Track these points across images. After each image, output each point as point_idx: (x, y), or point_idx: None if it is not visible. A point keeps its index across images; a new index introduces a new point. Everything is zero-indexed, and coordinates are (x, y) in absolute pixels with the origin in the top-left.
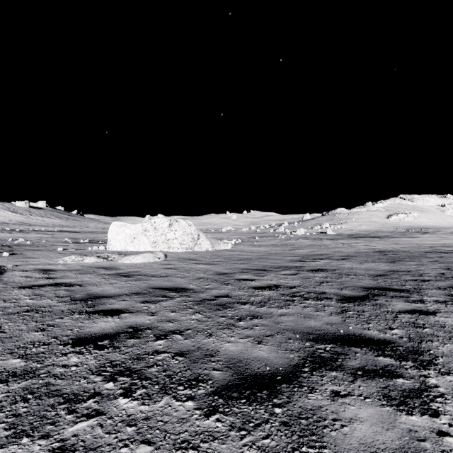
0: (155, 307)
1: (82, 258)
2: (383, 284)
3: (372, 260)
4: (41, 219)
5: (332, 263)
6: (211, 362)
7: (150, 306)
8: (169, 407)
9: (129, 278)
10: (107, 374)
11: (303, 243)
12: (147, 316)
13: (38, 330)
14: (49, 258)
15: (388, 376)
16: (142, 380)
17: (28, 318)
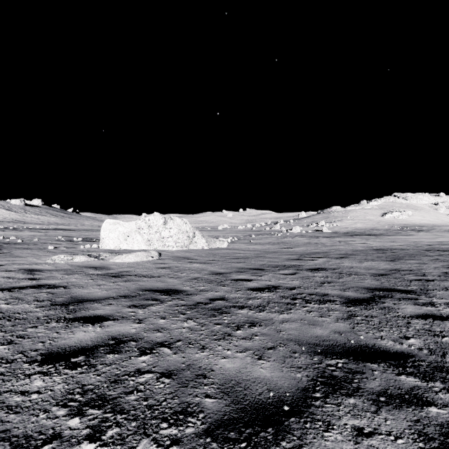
0: (143, 313)
1: (72, 257)
2: (387, 284)
3: (371, 259)
4: (36, 216)
5: (331, 262)
6: (203, 385)
7: (138, 311)
8: None
9: (118, 279)
10: (75, 404)
11: (299, 241)
12: (133, 324)
13: (4, 342)
14: (38, 257)
15: (418, 404)
16: (117, 413)
17: None
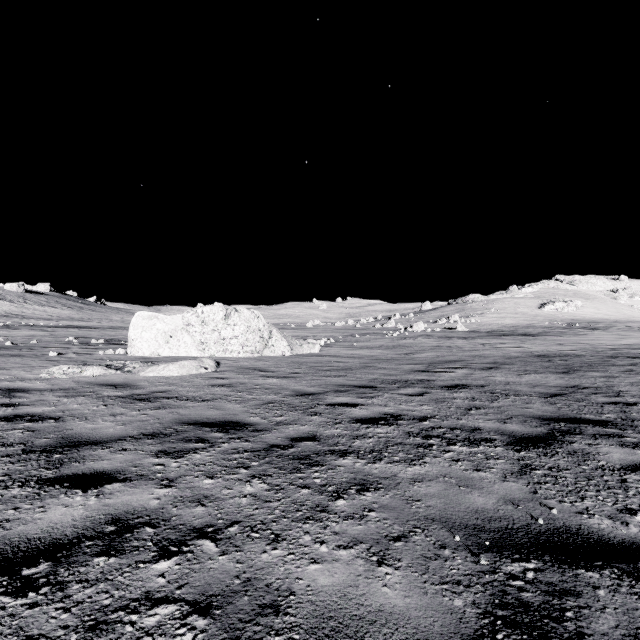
0: (177, 466)
1: (80, 369)
2: (568, 410)
3: (534, 370)
4: (41, 308)
5: (475, 375)
6: (273, 633)
7: (169, 463)
8: None
9: (148, 404)
10: None
11: (425, 344)
12: (156, 489)
13: None
14: (28, 369)
15: None
16: None
17: None
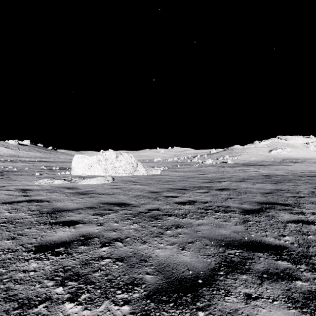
0: (103, 219)
1: (52, 181)
2: (272, 199)
3: (261, 182)
4: (26, 152)
5: (232, 184)
6: (144, 266)
7: (99, 217)
8: (108, 311)
9: (85, 196)
10: (59, 278)
11: (211, 170)
12: (96, 226)
13: (9, 238)
14: (29, 181)
15: (289, 279)
16: (87, 284)
17: (4, 228)
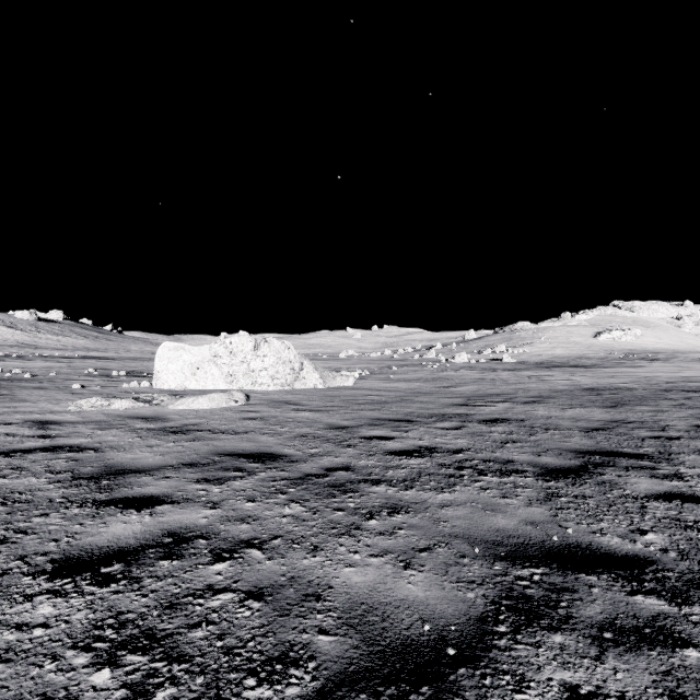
0: (219, 491)
1: (108, 402)
2: (607, 444)
3: (580, 404)
4: (54, 338)
5: (516, 409)
6: (315, 612)
7: (211, 488)
8: None
9: (182, 436)
10: (104, 646)
11: (467, 377)
12: (203, 510)
13: None
14: (55, 402)
15: (666, 644)
16: (173, 662)
17: None
